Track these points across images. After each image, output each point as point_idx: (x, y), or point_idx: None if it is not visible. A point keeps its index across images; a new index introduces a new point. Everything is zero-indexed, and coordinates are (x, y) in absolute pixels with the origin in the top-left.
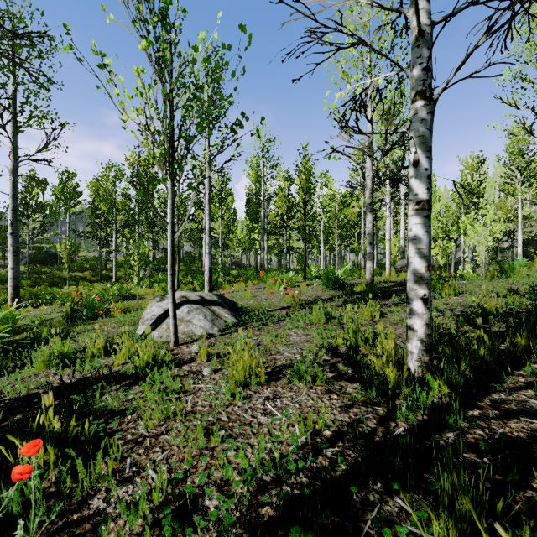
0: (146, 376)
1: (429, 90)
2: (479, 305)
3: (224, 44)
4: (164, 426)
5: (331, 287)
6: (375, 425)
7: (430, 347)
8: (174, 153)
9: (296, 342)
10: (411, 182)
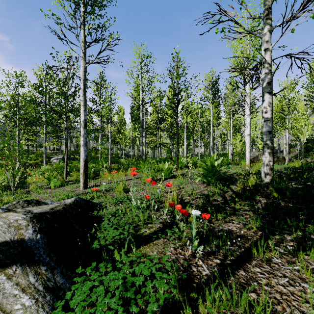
0: None
1: None
2: None
3: None
4: None
5: (214, 182)
6: None
7: None
8: None
9: None
10: None
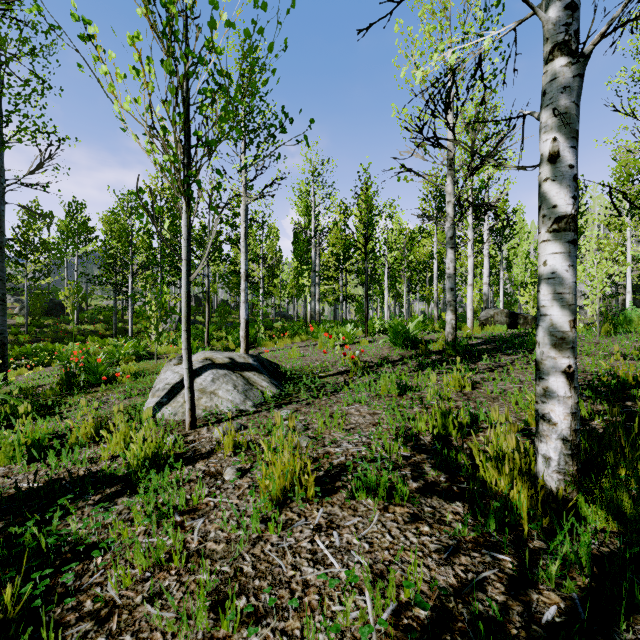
0: (142, 479)
1: (575, 40)
2: (610, 373)
3: (256, 1)
4: (148, 583)
5: (401, 344)
6: (504, 598)
7: (577, 450)
8: (191, 163)
9: (359, 426)
10: (545, 188)
